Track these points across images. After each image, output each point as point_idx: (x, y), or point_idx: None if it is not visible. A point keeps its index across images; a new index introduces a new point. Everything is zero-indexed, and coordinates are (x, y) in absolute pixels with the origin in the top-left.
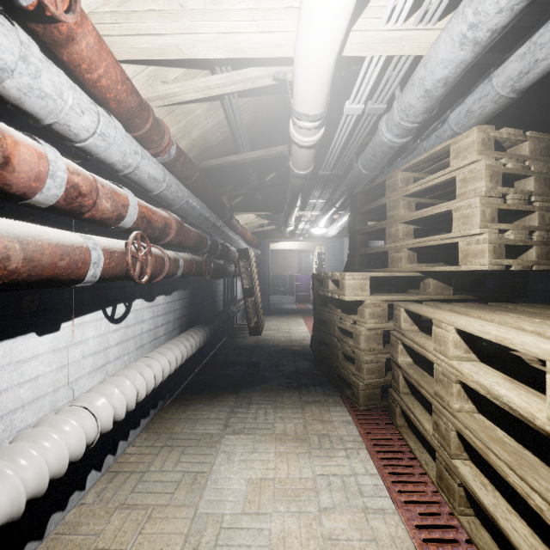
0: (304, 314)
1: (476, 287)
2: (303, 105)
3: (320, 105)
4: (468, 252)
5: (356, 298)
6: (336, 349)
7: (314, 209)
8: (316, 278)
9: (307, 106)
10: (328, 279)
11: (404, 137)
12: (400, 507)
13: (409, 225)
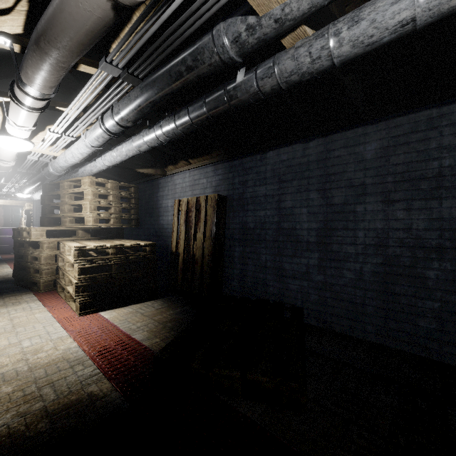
0: (10, 261)
1: (109, 234)
2: (2, 158)
3: (12, 159)
4: (87, 220)
5: (38, 240)
6: (29, 268)
7: (18, 183)
8: (16, 230)
9: (4, 159)
10: (23, 231)
11: (60, 173)
12: (47, 306)
13: (71, 206)
